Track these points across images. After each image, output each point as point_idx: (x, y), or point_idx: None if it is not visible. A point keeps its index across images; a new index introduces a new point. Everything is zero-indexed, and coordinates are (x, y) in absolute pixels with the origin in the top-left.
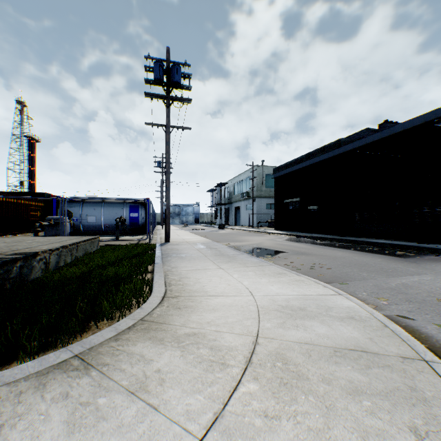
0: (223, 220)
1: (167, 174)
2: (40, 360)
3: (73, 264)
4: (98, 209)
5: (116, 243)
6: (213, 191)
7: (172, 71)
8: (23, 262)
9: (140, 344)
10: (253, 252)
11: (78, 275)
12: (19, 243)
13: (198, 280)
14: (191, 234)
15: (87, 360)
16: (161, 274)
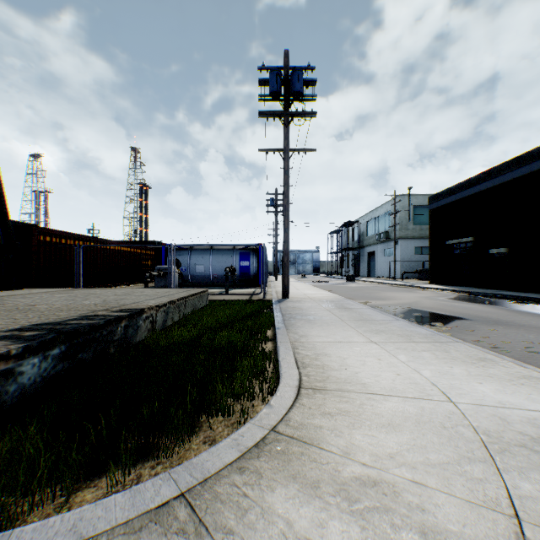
0: (351, 270)
1: (285, 212)
2: (133, 494)
3: (180, 324)
4: (206, 258)
5: (226, 298)
6: (337, 233)
7: (292, 79)
8: (128, 321)
9: (280, 490)
10: (409, 316)
11: (185, 339)
12: (127, 296)
13: (344, 360)
14: (313, 288)
15: (199, 510)
16: (287, 346)
